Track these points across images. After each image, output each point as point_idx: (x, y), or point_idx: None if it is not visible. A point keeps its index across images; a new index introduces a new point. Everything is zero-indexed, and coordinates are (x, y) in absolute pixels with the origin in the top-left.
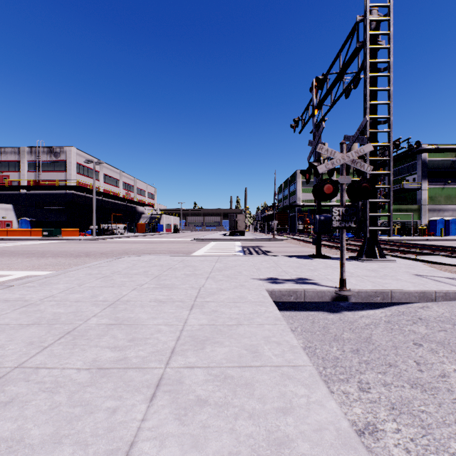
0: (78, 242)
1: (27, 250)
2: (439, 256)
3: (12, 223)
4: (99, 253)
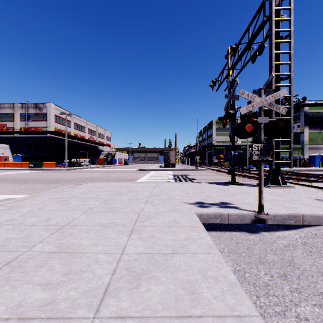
0: (54, 172)
1: (15, 177)
2: None
3: (8, 158)
4: (67, 180)
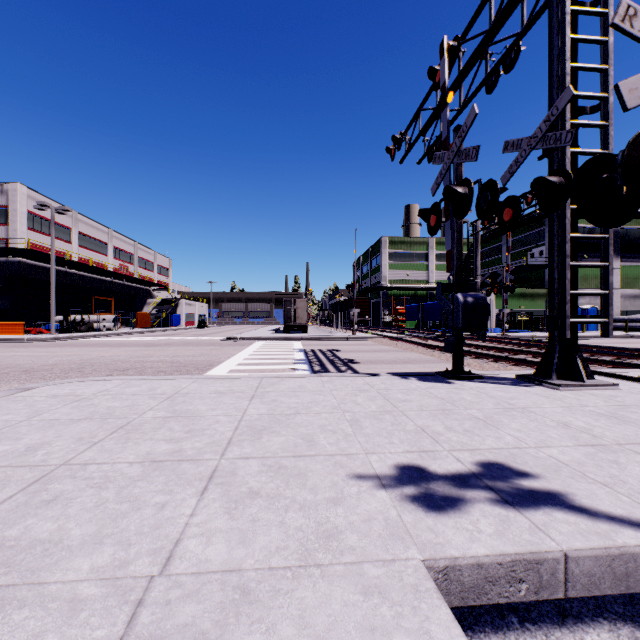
0: (12, 345)
1: None
2: None
3: None
4: (21, 370)
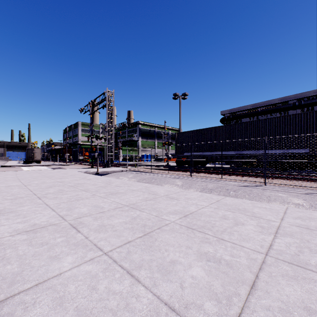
0: None
1: None
2: (129, 166)
3: None
4: None
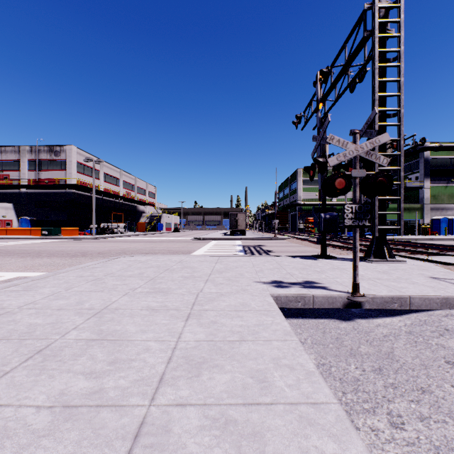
0: (77, 241)
1: (23, 249)
2: (451, 257)
3: (12, 222)
4: (96, 252)
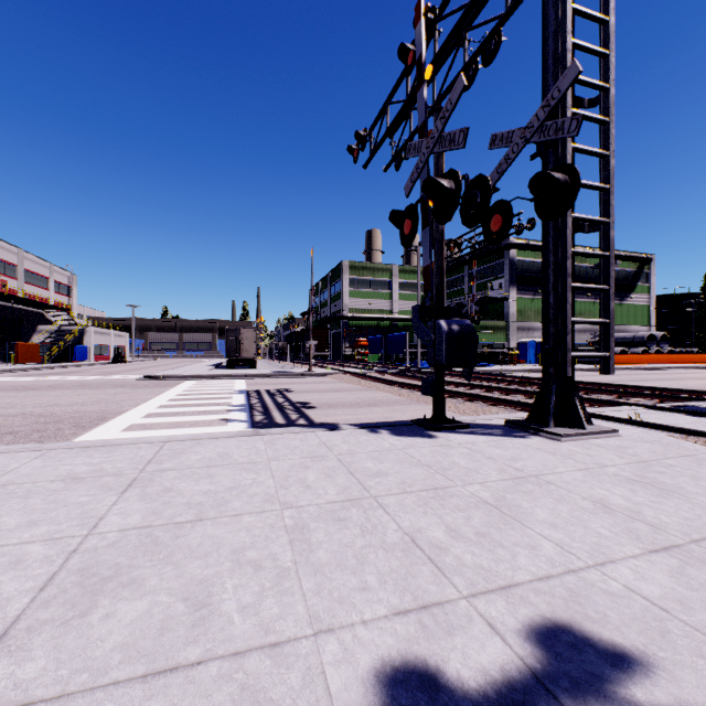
0: None
1: None
2: (640, 408)
3: None
4: None
